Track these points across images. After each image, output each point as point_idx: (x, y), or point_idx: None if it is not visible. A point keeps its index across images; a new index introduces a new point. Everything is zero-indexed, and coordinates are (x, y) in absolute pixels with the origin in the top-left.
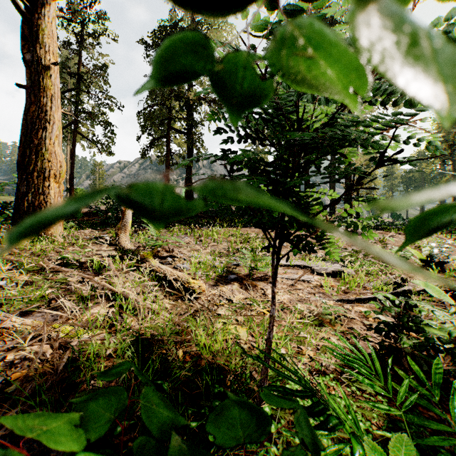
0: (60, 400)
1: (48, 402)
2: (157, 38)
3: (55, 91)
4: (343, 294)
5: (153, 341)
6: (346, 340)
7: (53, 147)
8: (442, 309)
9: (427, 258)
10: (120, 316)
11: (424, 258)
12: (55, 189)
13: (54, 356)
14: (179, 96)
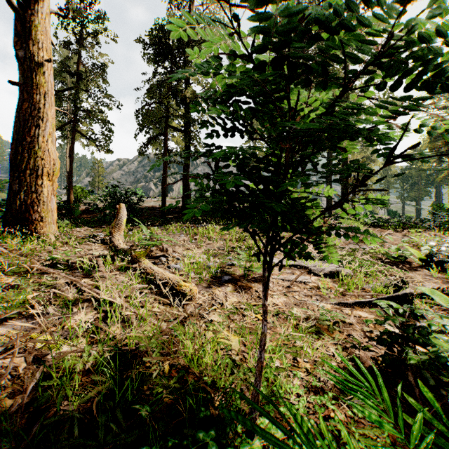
0: (19, 433)
1: (10, 431)
2: (155, 37)
3: (48, 88)
4: (341, 297)
5: (138, 352)
6: (348, 362)
7: (46, 145)
8: (448, 317)
9: (426, 258)
10: (104, 323)
11: (423, 257)
12: (48, 187)
13: (26, 372)
14: (176, 94)
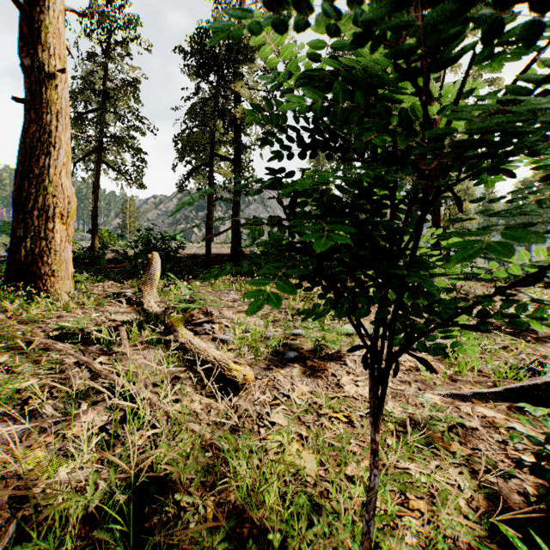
0: None
1: None
2: (197, 44)
3: (62, 106)
4: (450, 383)
5: (168, 480)
6: (527, 549)
7: (58, 178)
8: None
9: None
10: (123, 429)
11: None
12: (61, 232)
13: None
14: (224, 115)
